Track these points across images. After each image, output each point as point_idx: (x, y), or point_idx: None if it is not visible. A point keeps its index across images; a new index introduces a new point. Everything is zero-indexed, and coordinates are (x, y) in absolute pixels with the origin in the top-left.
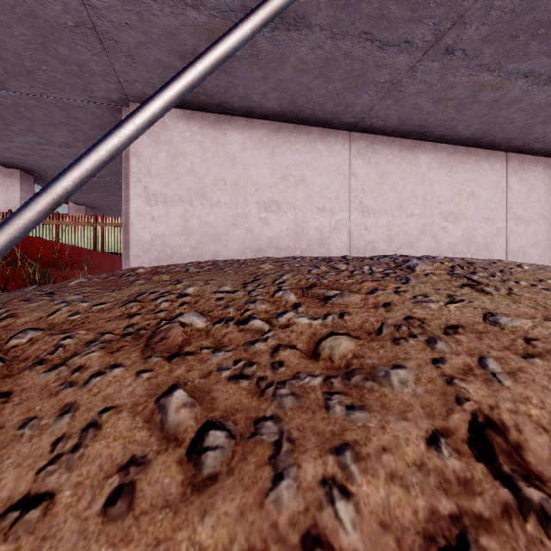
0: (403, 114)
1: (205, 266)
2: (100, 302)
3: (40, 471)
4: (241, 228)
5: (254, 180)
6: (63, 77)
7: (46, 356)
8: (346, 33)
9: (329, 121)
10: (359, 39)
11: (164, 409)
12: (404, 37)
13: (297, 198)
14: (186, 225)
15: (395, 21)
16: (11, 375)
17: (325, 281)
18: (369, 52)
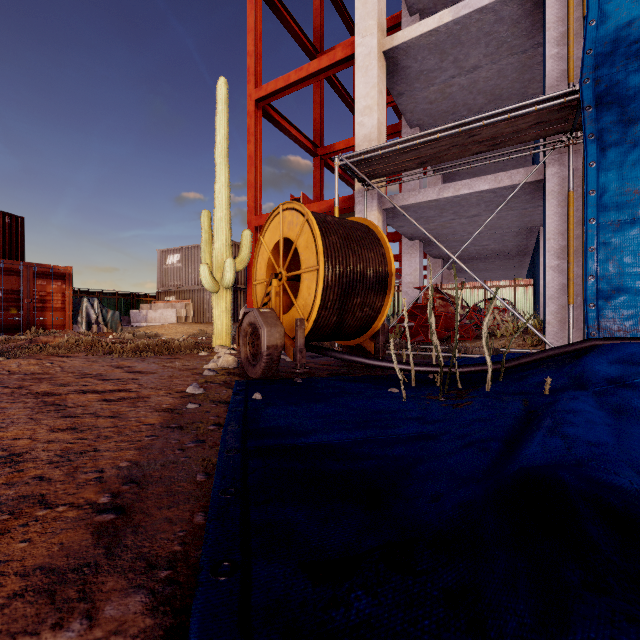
0: None
1: None
2: None
3: None
4: None
5: None
6: (516, 225)
7: None
8: None
9: None
10: None
11: None
12: None
13: None
14: None
15: None
16: None
17: None
18: None
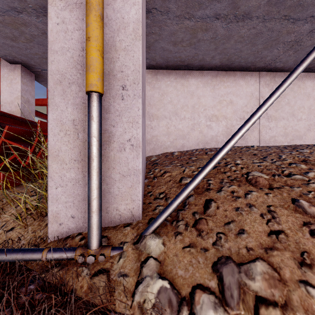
0: (298, 58)
1: (209, 151)
2: (198, 167)
3: (267, 224)
4: (196, 131)
5: (203, 104)
6: None
7: (207, 187)
8: (272, 17)
9: (248, 67)
10: (280, 19)
11: (301, 206)
12: (310, 14)
13: (227, 113)
14: (168, 130)
15: (307, 6)
16: (200, 194)
17: (310, 157)
18: (285, 26)
